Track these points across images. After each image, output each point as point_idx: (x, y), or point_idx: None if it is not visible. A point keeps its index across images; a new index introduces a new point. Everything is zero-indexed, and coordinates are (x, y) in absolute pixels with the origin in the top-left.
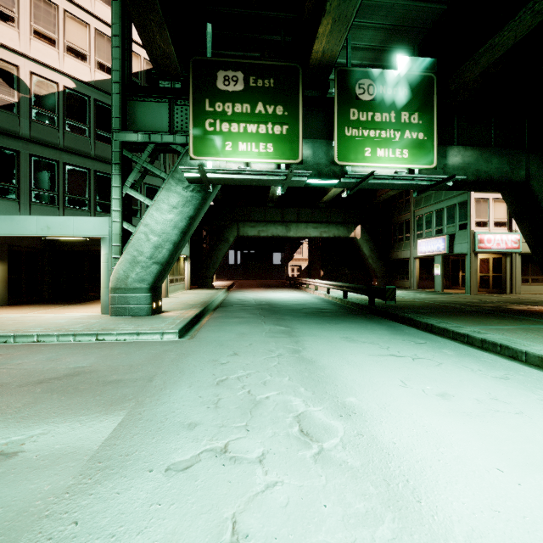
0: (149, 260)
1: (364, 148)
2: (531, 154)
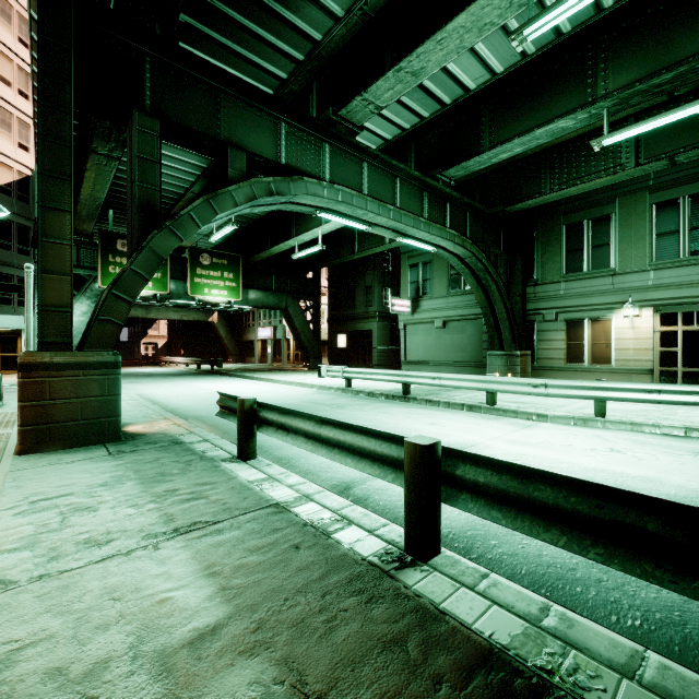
0: None
1: (205, 288)
2: (288, 296)
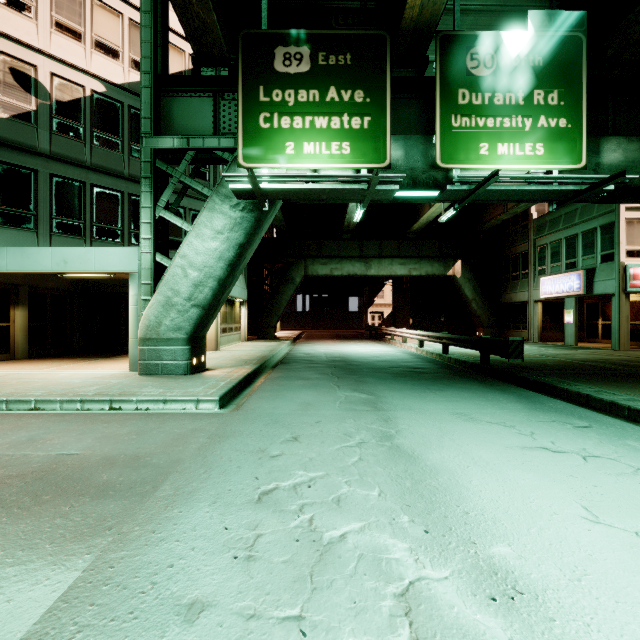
0: (187, 303)
1: (478, 143)
2: None
